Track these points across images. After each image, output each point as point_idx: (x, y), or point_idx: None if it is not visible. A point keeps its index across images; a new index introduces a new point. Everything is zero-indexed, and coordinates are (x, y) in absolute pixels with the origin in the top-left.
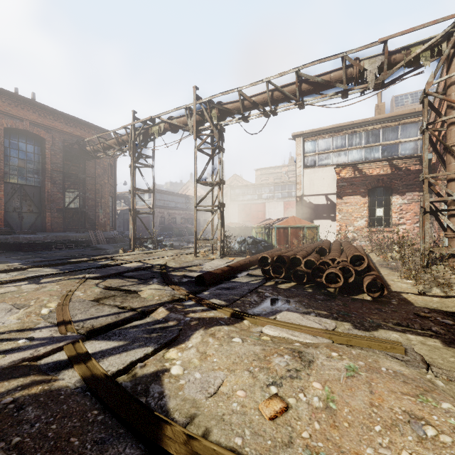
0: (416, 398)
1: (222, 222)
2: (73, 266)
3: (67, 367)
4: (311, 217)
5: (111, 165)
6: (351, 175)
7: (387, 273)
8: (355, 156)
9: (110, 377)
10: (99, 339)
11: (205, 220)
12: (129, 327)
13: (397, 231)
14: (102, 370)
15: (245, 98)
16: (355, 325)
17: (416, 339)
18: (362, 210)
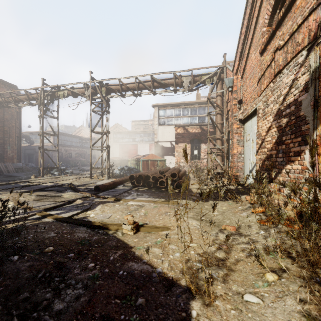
0: (170, 209)
1: (109, 157)
2: (0, 187)
3: (43, 218)
4: (163, 154)
5: (17, 111)
6: (182, 132)
7: (192, 182)
8: (185, 121)
9: (66, 217)
10: (52, 211)
11: (95, 155)
12: (64, 207)
13: (203, 162)
14: (61, 216)
15: (123, 84)
16: (166, 199)
17: (185, 201)
18: (188, 151)
